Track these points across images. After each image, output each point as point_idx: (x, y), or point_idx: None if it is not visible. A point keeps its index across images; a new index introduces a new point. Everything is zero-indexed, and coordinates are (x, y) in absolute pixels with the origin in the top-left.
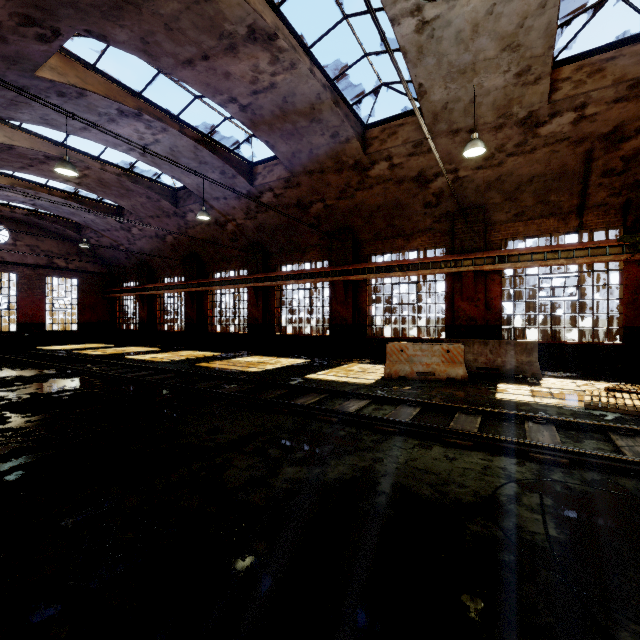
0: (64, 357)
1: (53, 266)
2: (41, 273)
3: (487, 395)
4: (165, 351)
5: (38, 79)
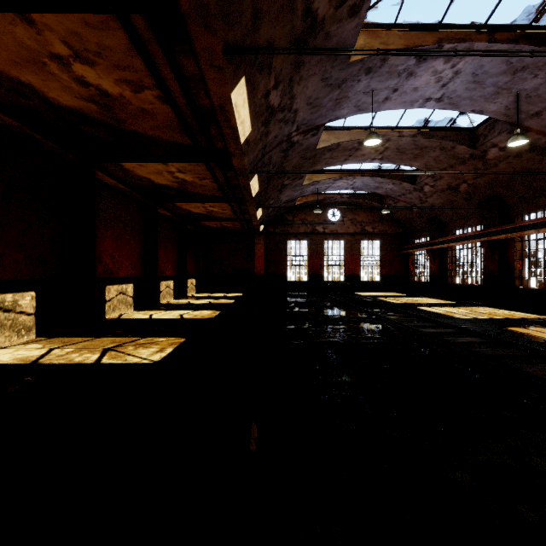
0: (371, 303)
1: (364, 232)
2: (357, 238)
3: None
4: (458, 305)
5: (351, 65)
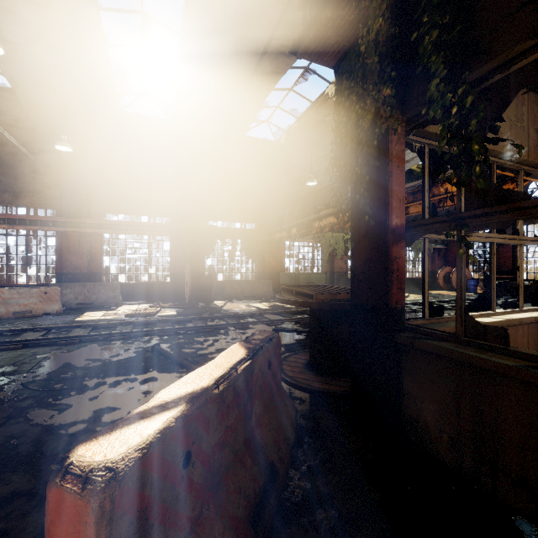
0: None
1: None
2: None
3: (69, 320)
4: None
5: None
